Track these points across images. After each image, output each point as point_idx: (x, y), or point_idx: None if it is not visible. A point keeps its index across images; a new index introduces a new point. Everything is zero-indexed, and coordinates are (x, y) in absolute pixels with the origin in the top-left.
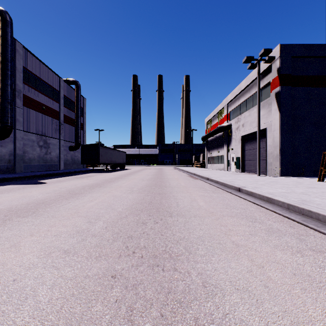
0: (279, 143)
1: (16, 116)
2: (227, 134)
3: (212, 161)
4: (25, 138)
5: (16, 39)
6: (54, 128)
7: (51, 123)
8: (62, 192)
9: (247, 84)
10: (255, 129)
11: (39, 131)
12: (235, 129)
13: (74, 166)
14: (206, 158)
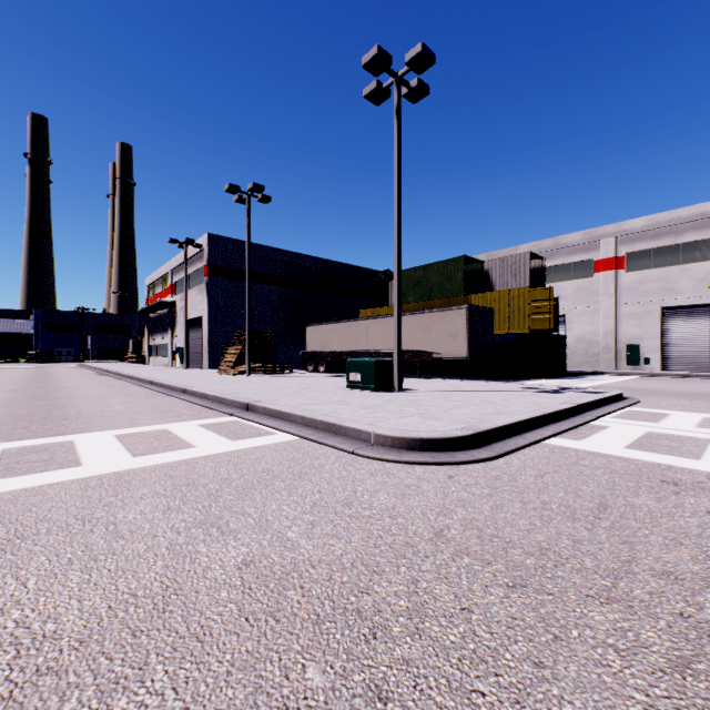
0: (208, 335)
1: None
2: (173, 314)
3: (157, 353)
4: None
5: None
6: None
7: None
8: None
9: (188, 257)
10: (196, 315)
11: None
12: (180, 309)
13: None
14: (147, 346)
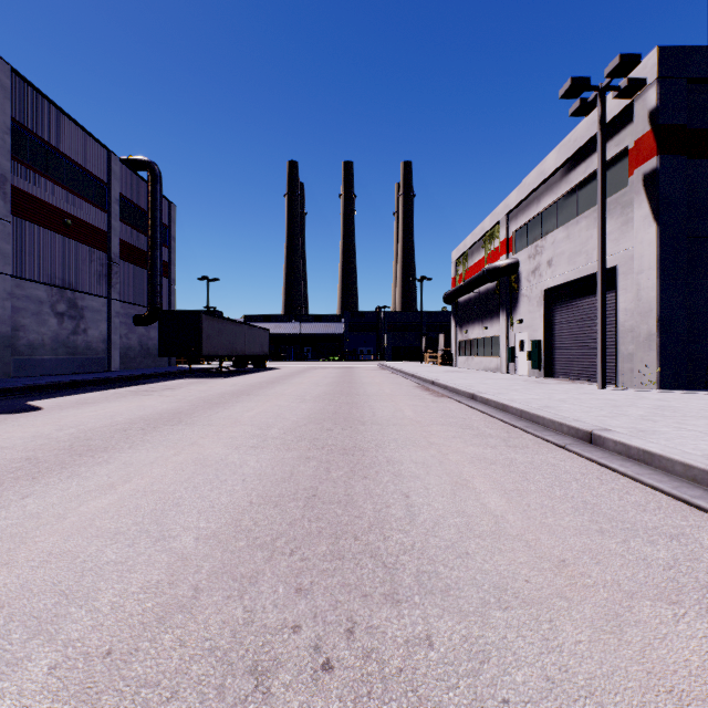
0: (657, 305)
1: None
2: (509, 286)
3: (469, 351)
4: (19, 295)
5: None
6: (95, 271)
7: (87, 258)
8: (50, 443)
9: (561, 161)
10: (585, 270)
11: (57, 277)
12: (529, 273)
13: (147, 363)
14: (453, 343)
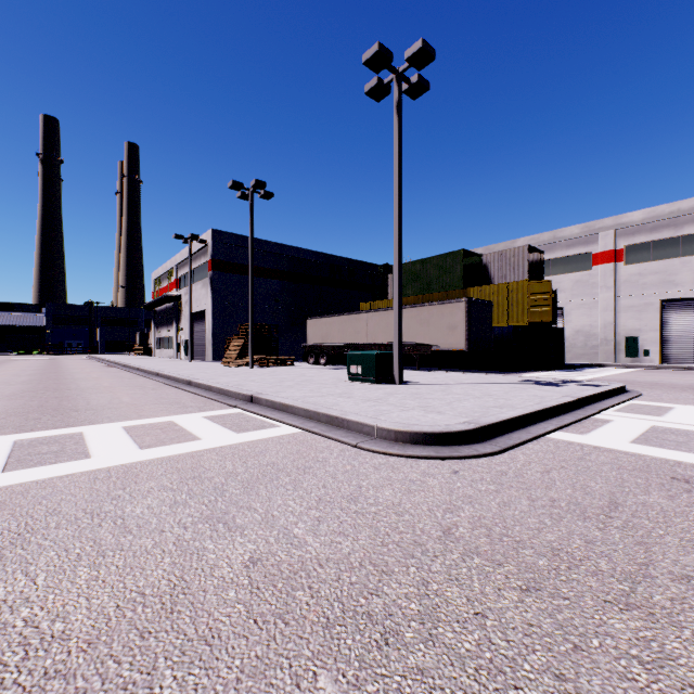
0: (212, 328)
1: None
2: (178, 308)
3: (162, 345)
4: None
5: None
6: None
7: None
8: None
9: (193, 252)
10: (200, 308)
11: None
12: (185, 303)
13: None
14: (153, 339)
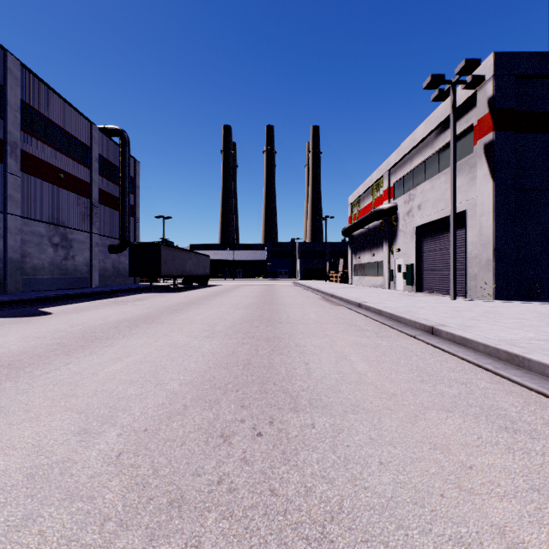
0: (493, 239)
1: (8, 191)
2: (390, 224)
3: (361, 272)
4: (26, 231)
5: (8, 51)
6: (80, 212)
7: (75, 203)
8: (69, 335)
9: (427, 132)
10: (444, 212)
11: (53, 217)
12: (404, 214)
13: (118, 281)
14: (349, 266)
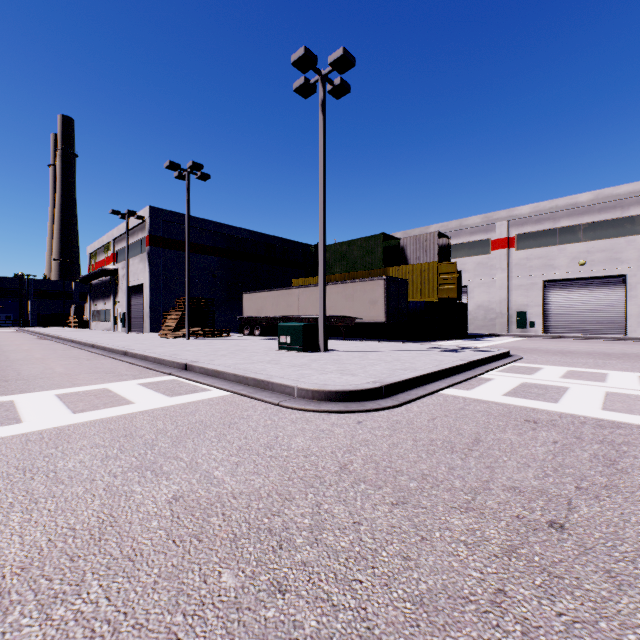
0: (150, 302)
1: None
2: (115, 281)
3: (99, 318)
4: None
5: None
6: None
7: None
8: None
9: (130, 228)
10: (138, 282)
11: None
12: (122, 277)
13: None
14: (89, 312)
